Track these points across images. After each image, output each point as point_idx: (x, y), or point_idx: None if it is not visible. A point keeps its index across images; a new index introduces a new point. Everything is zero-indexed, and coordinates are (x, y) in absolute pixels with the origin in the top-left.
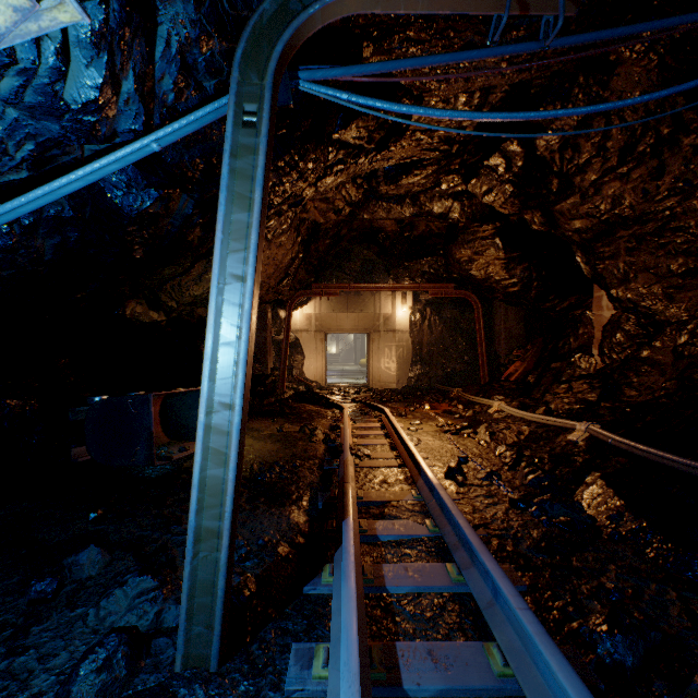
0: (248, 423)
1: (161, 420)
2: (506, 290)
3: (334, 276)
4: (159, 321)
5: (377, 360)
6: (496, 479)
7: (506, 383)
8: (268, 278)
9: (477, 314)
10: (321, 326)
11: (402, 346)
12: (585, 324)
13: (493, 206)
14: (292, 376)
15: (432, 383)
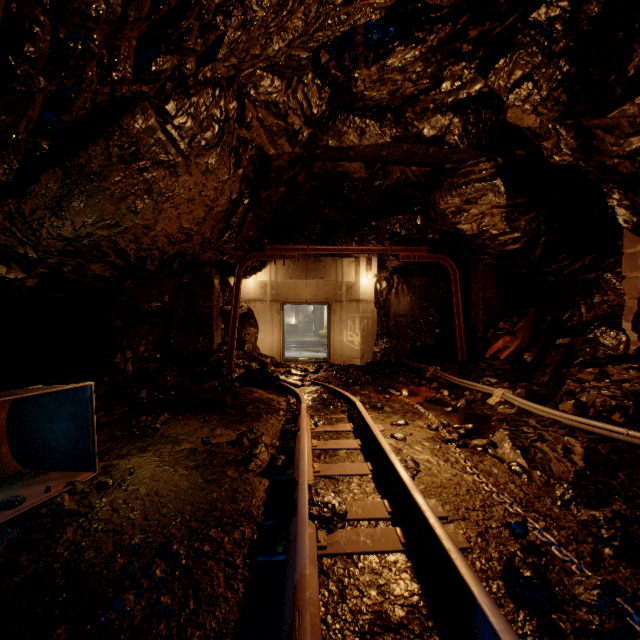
0: (166, 426)
1: (10, 435)
2: (503, 248)
3: (291, 239)
4: (11, 278)
5: (339, 333)
6: (634, 613)
7: (496, 361)
8: (198, 225)
9: (453, 281)
10: (277, 295)
11: (367, 317)
12: (604, 290)
13: (506, 125)
14: (244, 352)
15: (400, 358)
